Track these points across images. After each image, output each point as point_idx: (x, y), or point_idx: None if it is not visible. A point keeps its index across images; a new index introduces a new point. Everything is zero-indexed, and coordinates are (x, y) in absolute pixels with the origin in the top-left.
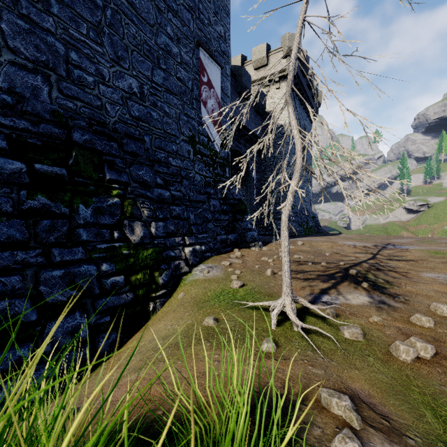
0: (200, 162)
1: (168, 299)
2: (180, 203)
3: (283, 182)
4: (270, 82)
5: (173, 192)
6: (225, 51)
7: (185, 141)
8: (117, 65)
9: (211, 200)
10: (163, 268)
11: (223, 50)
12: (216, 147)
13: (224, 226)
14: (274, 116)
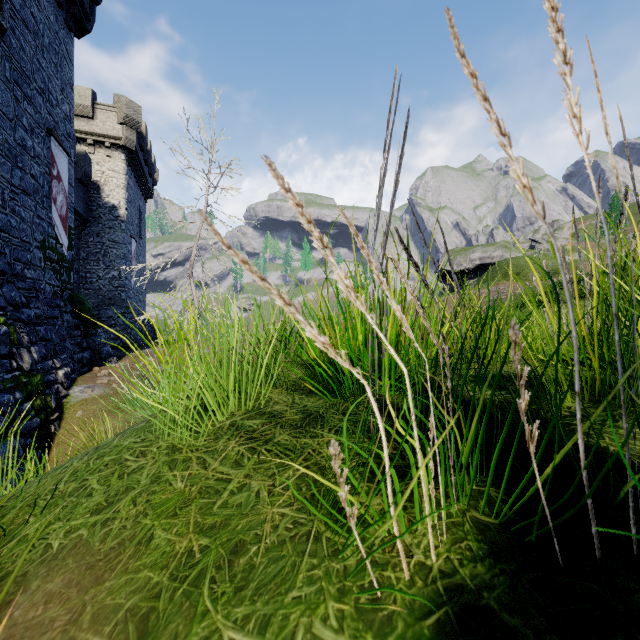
0: (50, 269)
1: (62, 421)
2: (40, 322)
3: (117, 279)
4: (97, 142)
5: (35, 310)
6: (71, 132)
7: (37, 247)
8: None
9: (64, 314)
10: (49, 393)
11: (68, 132)
12: (64, 250)
13: (78, 343)
14: (102, 190)
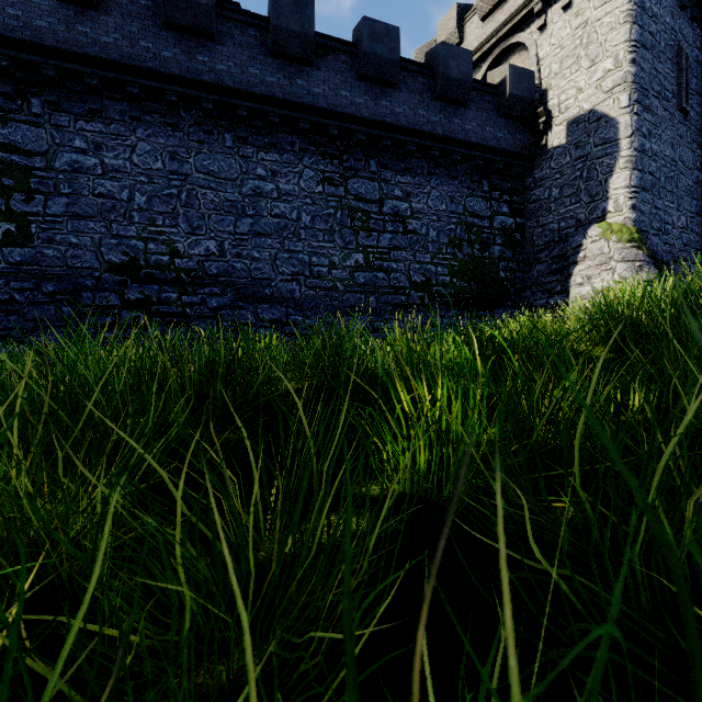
0: None
1: None
2: None
3: None
4: None
5: None
6: None
7: None
8: (677, 211)
9: None
10: None
11: None
12: None
13: None
14: None
